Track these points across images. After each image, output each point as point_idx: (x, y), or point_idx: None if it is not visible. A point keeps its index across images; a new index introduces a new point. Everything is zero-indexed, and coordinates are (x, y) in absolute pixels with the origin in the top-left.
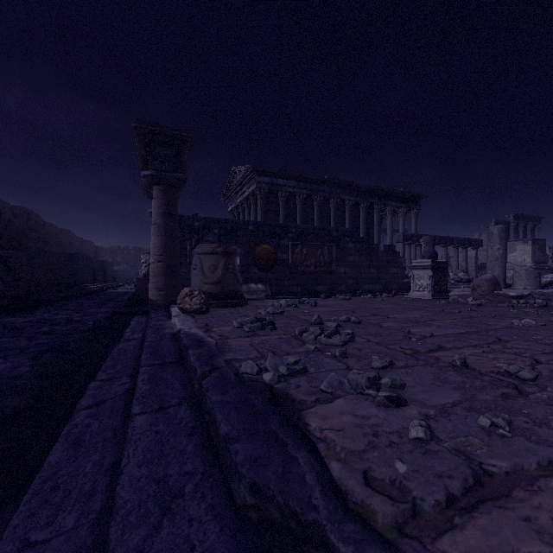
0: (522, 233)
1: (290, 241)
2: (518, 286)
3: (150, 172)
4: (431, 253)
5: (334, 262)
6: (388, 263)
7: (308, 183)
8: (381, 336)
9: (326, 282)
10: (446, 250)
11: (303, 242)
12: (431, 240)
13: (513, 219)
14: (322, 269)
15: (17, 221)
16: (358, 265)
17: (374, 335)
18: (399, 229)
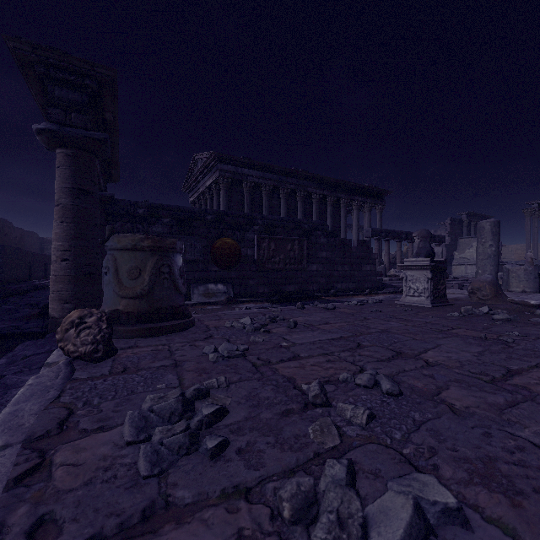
0: (473, 231)
1: (256, 234)
2: (515, 288)
3: (46, 125)
4: (428, 250)
5: (306, 258)
6: (361, 259)
7: (275, 174)
8: (521, 493)
9: (296, 280)
10: (412, 245)
11: (271, 235)
12: (428, 234)
13: (466, 217)
14: (292, 266)
15: None
16: (330, 262)
17: (496, 486)
18: (364, 224)
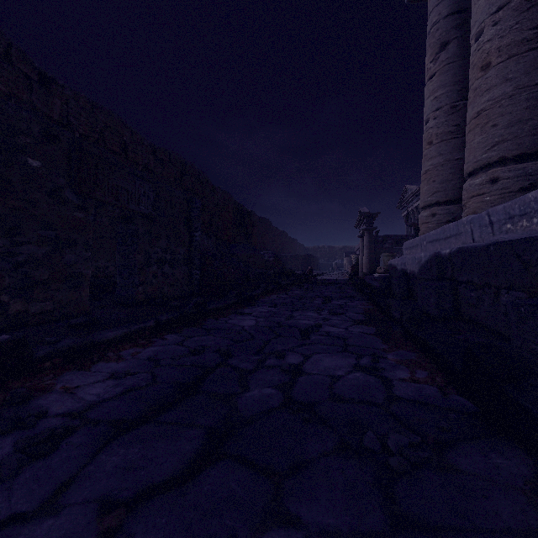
0: None
1: None
2: None
3: (364, 227)
4: None
5: None
6: None
7: None
8: None
9: None
10: None
11: None
12: None
13: None
14: None
15: (282, 238)
16: None
17: None
18: None
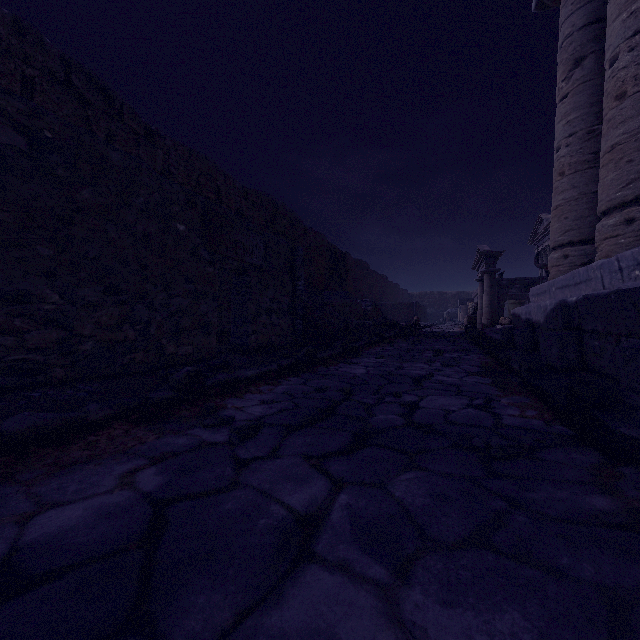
0: None
1: None
2: None
3: (484, 270)
4: None
5: None
6: None
7: None
8: None
9: None
10: None
11: None
12: None
13: None
14: None
15: (381, 283)
16: None
17: None
18: None
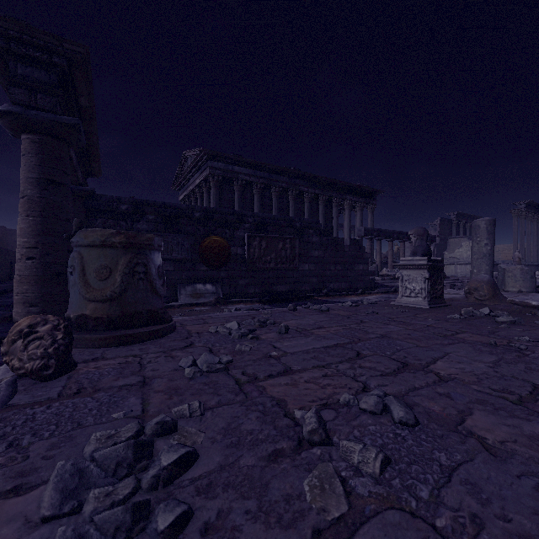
0: (462, 231)
1: (247, 232)
2: (511, 288)
3: (8, 107)
4: (425, 249)
5: (297, 257)
6: (354, 258)
7: (266, 172)
8: None
9: (288, 280)
10: (403, 245)
11: (262, 234)
12: (424, 232)
13: (455, 217)
14: (284, 265)
15: None
16: (323, 261)
17: None
18: (356, 224)
